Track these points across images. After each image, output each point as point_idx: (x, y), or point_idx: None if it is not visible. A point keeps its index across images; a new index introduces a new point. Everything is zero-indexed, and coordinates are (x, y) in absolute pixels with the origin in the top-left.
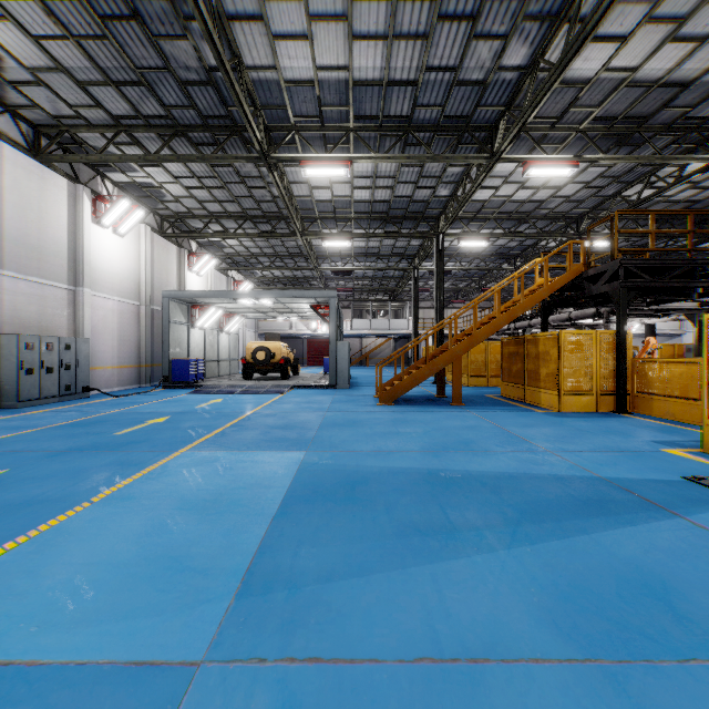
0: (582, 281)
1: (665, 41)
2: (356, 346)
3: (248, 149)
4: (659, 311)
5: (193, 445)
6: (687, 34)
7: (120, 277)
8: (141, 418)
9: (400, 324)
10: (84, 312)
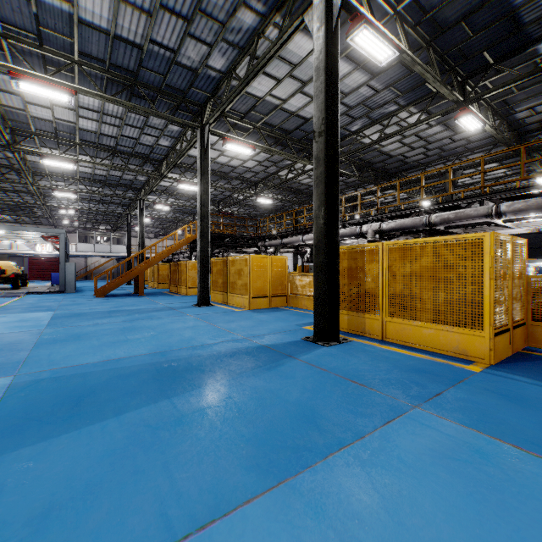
0: None
1: (220, 155)
2: (81, 264)
3: None
4: (245, 252)
5: None
6: (227, 155)
7: None
8: None
9: (120, 249)
10: None
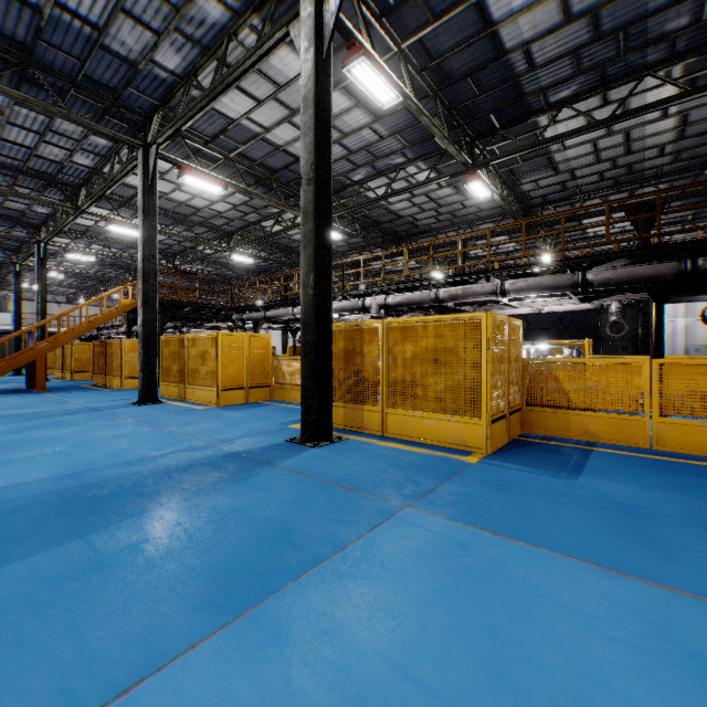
0: None
1: (176, 189)
2: None
3: None
4: (214, 327)
5: None
6: (186, 191)
7: None
8: None
9: (1, 318)
10: None
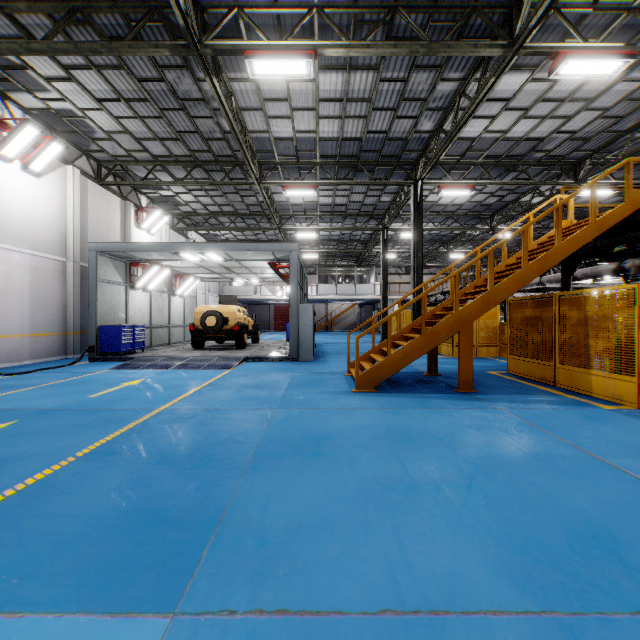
0: None
1: None
2: (321, 311)
3: None
4: None
5: None
6: None
7: (34, 226)
8: None
9: (366, 289)
10: None
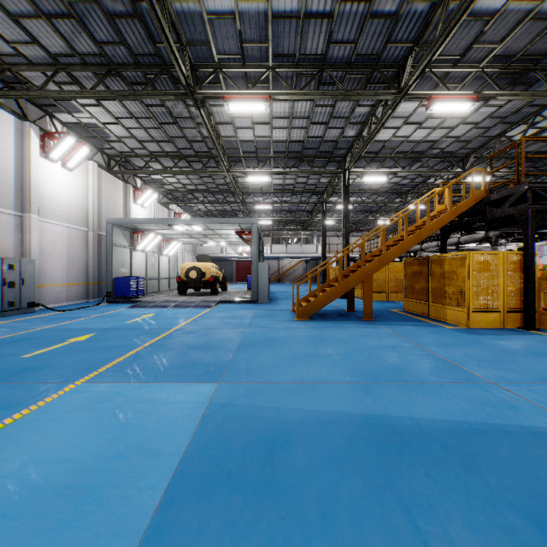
0: (483, 206)
1: None
2: (274, 266)
3: (178, 88)
4: (541, 236)
5: (95, 374)
6: None
7: (68, 206)
8: (65, 335)
9: (310, 248)
10: (32, 236)
